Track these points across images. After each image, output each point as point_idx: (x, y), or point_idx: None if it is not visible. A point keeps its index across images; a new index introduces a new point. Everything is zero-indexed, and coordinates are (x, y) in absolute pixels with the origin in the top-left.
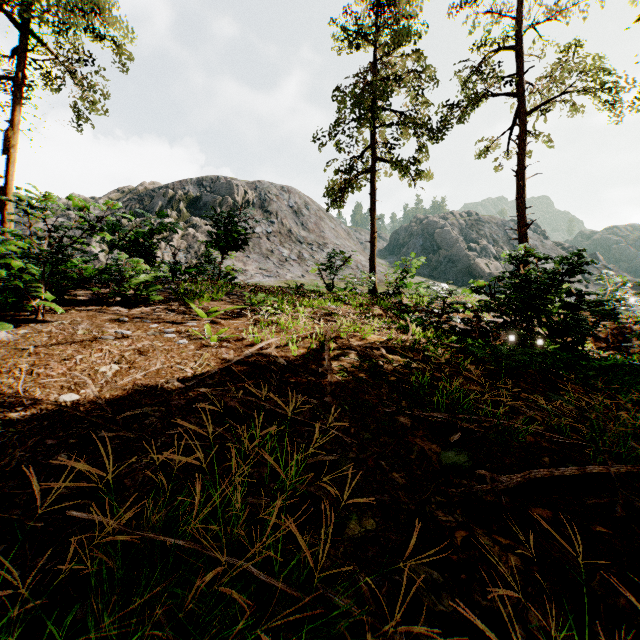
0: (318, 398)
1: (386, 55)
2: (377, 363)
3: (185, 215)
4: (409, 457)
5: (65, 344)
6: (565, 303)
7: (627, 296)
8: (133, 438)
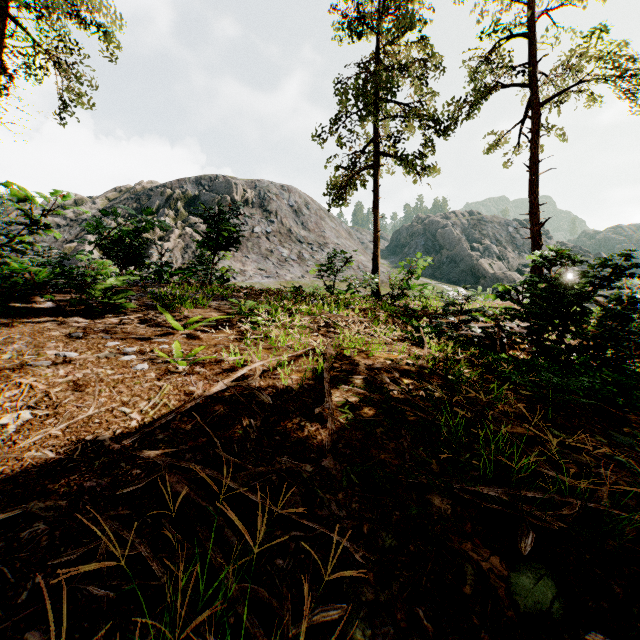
0: (313, 461)
1: (390, 44)
2: (391, 395)
3: (183, 214)
4: (461, 590)
5: None
6: (613, 313)
7: None
8: None
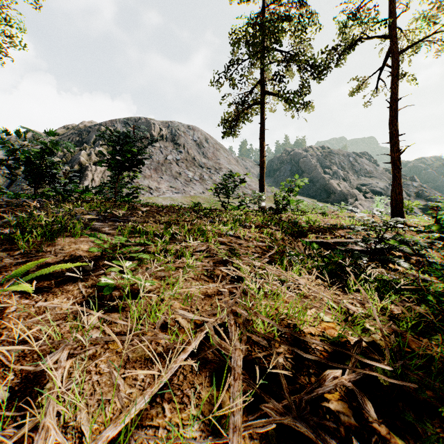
0: None
1: (274, 2)
2: None
3: None
4: None
5: None
6: None
7: None
8: None
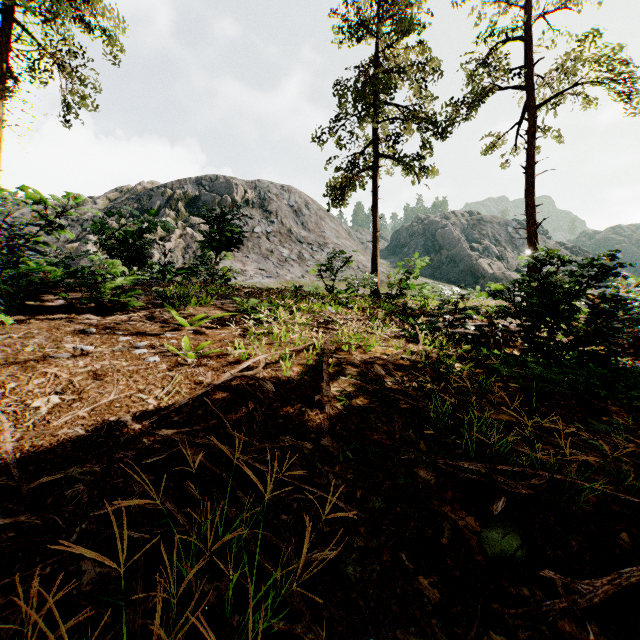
0: (313, 440)
1: (389, 47)
2: (385, 385)
3: (183, 215)
4: (439, 541)
5: (2, 366)
6: (598, 310)
7: None
8: (39, 526)
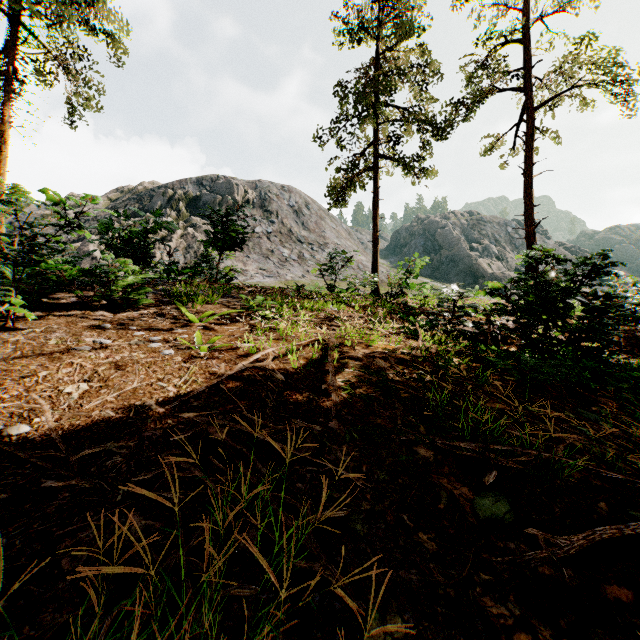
0: (322, 423)
1: (389, 49)
2: (387, 376)
3: (184, 215)
4: (436, 507)
5: (31, 357)
6: (590, 307)
7: (638, 297)
8: (87, 488)
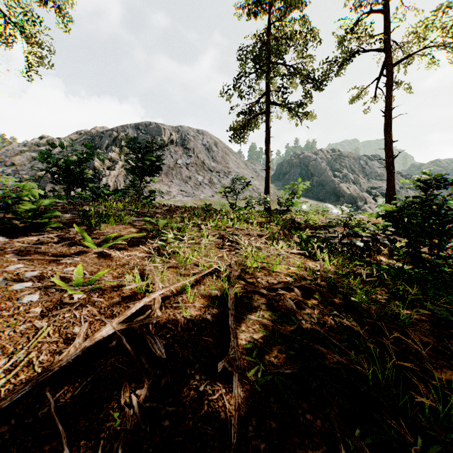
0: None
1: (278, 20)
2: (301, 328)
3: (125, 150)
4: None
5: None
6: None
7: None
8: None
